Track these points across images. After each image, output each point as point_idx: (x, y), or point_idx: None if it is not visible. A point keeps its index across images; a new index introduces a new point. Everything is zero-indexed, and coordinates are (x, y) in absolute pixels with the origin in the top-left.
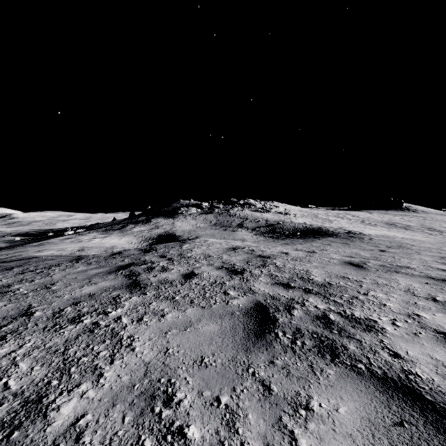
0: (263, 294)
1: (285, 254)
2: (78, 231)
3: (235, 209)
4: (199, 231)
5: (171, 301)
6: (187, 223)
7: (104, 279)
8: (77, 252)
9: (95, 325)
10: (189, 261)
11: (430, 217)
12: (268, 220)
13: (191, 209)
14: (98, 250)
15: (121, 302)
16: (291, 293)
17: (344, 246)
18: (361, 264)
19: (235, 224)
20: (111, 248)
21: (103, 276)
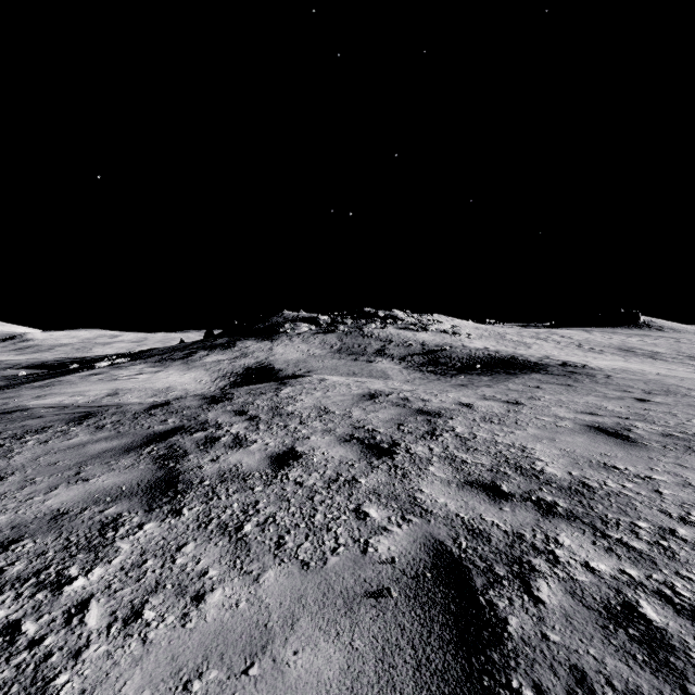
0: (445, 517)
1: (467, 408)
2: (117, 361)
3: (372, 326)
4: (313, 362)
5: (232, 539)
6: (294, 348)
7: (109, 466)
8: (105, 398)
9: (5, 636)
10: (288, 423)
11: (686, 338)
12: (426, 344)
13: (300, 326)
14: (142, 394)
15: (114, 540)
16: (511, 516)
17: (566, 390)
18: (622, 431)
19: (371, 349)
20: (164, 391)
21: (111, 459)
